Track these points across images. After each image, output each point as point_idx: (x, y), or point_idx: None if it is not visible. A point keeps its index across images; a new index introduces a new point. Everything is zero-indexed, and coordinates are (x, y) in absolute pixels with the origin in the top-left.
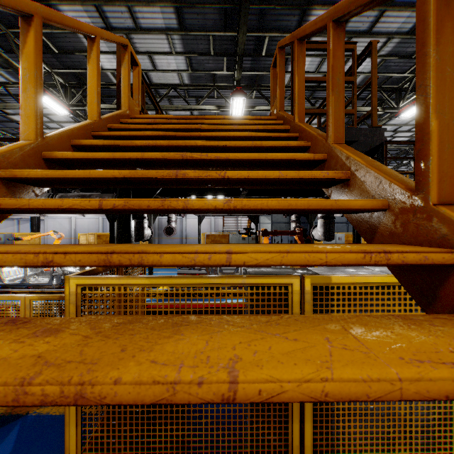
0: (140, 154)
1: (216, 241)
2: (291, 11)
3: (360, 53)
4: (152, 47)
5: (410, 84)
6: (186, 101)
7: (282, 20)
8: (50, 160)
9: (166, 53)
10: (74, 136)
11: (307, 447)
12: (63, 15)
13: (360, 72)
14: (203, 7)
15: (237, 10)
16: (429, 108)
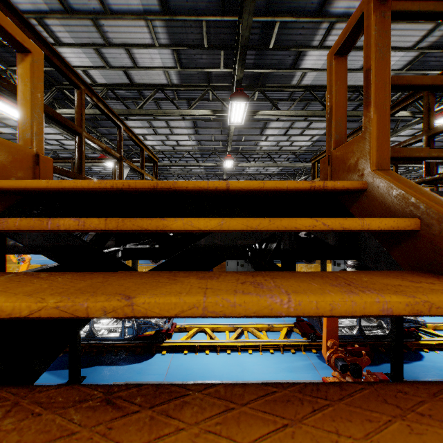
0: None
1: None
2: None
3: None
4: (129, 37)
5: None
6: (175, 104)
7: None
8: None
9: (147, 45)
10: None
11: None
12: None
13: None
14: None
15: None
16: None
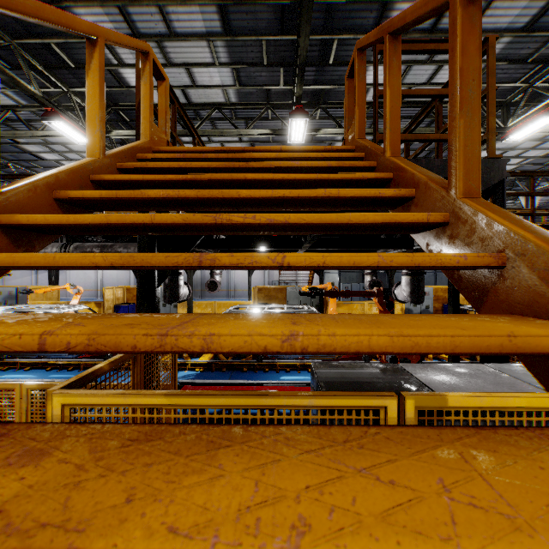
0: (149, 217)
1: (271, 296)
2: (367, 6)
3: None
4: (190, 57)
5: (522, 96)
6: (233, 124)
7: (356, 18)
8: (11, 227)
9: (207, 64)
10: (59, 184)
11: None
12: (39, 5)
13: None
14: (254, 4)
15: (298, 7)
16: None
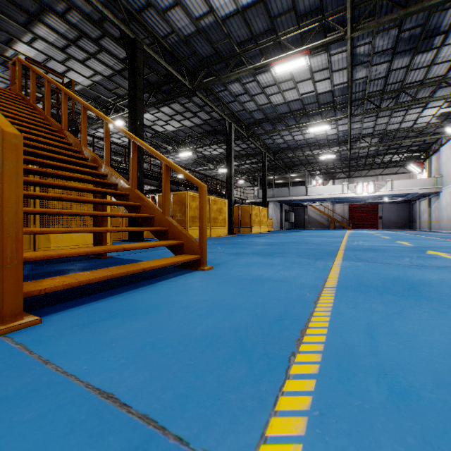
0: None
1: None
2: (19, 12)
3: (67, 82)
4: None
5: (113, 107)
6: None
7: (10, 11)
8: None
9: None
10: None
11: (37, 219)
12: None
13: (80, 83)
14: None
15: None
16: (63, 114)
